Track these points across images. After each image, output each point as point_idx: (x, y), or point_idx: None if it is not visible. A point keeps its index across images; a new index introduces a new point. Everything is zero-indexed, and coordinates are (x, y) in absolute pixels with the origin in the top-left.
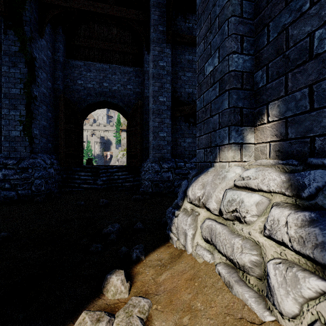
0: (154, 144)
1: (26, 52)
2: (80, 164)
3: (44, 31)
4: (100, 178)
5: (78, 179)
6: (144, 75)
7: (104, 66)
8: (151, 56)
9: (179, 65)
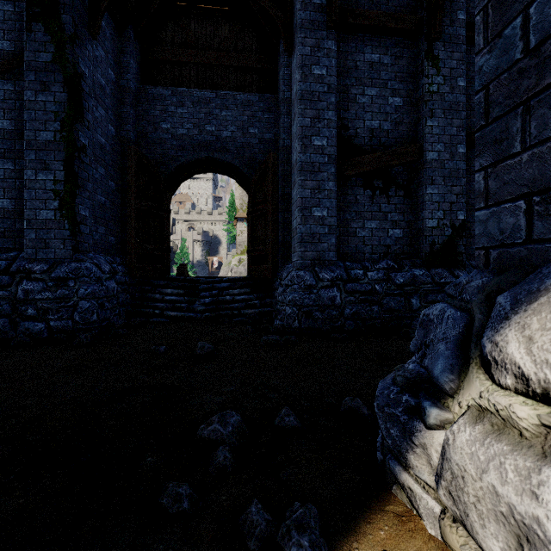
0: (303, 233)
1: (65, 62)
2: (164, 273)
3: (98, 27)
4: (200, 299)
5: (161, 300)
6: (280, 106)
7: (206, 95)
8: (297, 58)
9: (352, 74)
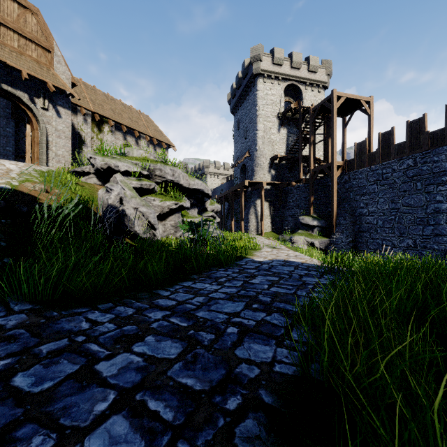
0: None
1: None
2: None
3: None
4: None
5: None
6: None
7: None
8: (0, 124)
9: (21, 131)
